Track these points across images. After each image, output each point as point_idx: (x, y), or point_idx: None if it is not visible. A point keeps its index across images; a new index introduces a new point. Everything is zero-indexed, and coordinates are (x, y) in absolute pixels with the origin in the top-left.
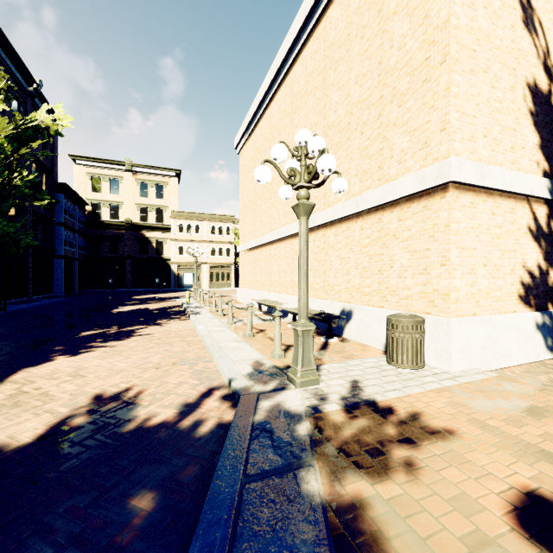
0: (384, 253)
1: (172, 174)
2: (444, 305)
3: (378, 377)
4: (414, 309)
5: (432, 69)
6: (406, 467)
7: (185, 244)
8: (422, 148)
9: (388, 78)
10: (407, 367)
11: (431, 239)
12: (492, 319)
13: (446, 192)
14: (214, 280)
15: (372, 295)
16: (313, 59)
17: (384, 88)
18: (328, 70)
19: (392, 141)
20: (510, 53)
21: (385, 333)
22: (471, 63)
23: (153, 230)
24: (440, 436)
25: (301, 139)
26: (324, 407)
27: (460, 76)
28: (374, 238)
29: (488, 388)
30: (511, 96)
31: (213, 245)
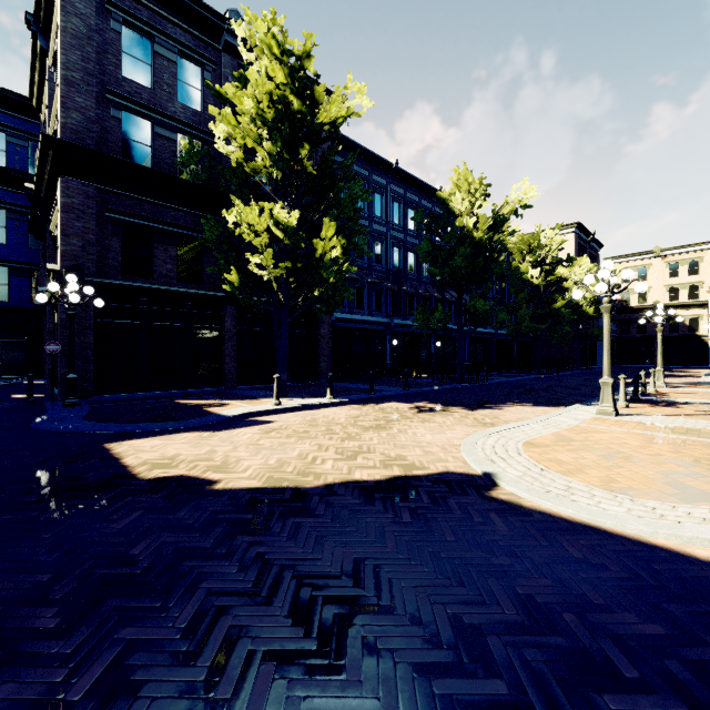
0: None
1: (709, 246)
2: None
3: None
4: None
5: None
6: None
7: None
8: None
9: None
10: None
11: None
12: None
13: None
14: None
15: None
16: None
17: None
18: None
19: None
20: None
21: None
22: None
23: (684, 308)
24: None
25: None
26: None
27: None
28: None
29: None
30: None
31: None
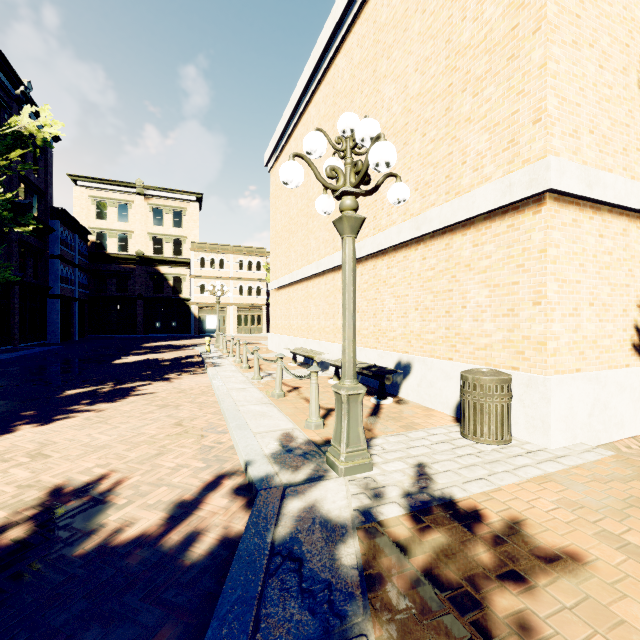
0: (453, 289)
1: (192, 198)
2: (539, 358)
3: (452, 457)
4: (495, 363)
5: (521, 41)
6: (521, 633)
7: (207, 282)
8: (506, 148)
9: (459, 59)
10: (489, 442)
11: (520, 269)
12: (601, 376)
13: (541, 205)
14: (242, 324)
15: (438, 344)
16: (360, 46)
17: (453, 74)
18: (380, 58)
19: (465, 141)
20: (621, 23)
21: (456, 394)
22: (574, 32)
23: (169, 264)
24: (561, 566)
25: (346, 126)
26: (380, 511)
27: (559, 49)
28: (440, 269)
29: (607, 475)
30: (623, 80)
31: (241, 283)
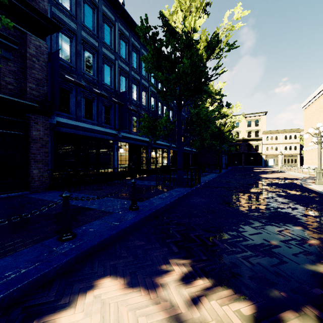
0: None
1: (262, 114)
2: None
3: None
4: None
5: None
6: None
7: (269, 146)
8: None
9: None
10: None
11: None
12: None
13: None
14: (286, 162)
15: None
16: None
17: None
18: None
19: None
20: None
21: None
22: None
23: (253, 140)
24: None
25: None
26: None
27: None
28: None
29: None
30: None
31: (286, 145)
